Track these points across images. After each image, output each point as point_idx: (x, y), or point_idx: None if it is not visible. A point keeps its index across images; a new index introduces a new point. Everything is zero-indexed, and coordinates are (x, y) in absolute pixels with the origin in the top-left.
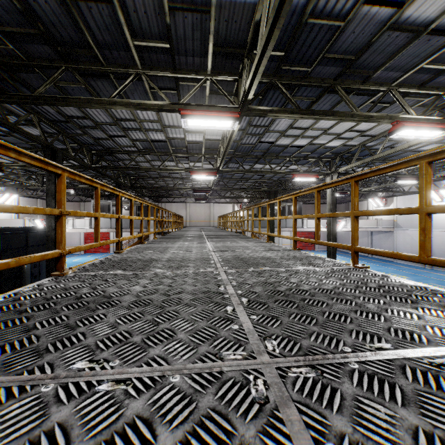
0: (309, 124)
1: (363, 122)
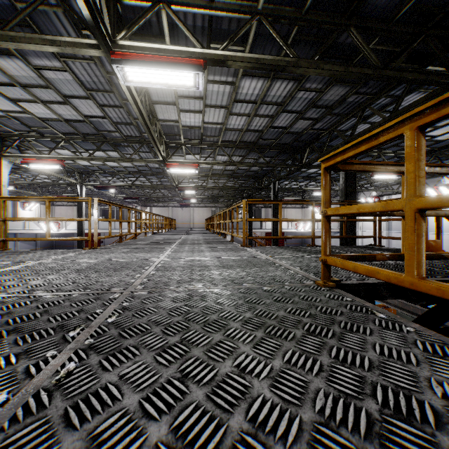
0: None
1: None
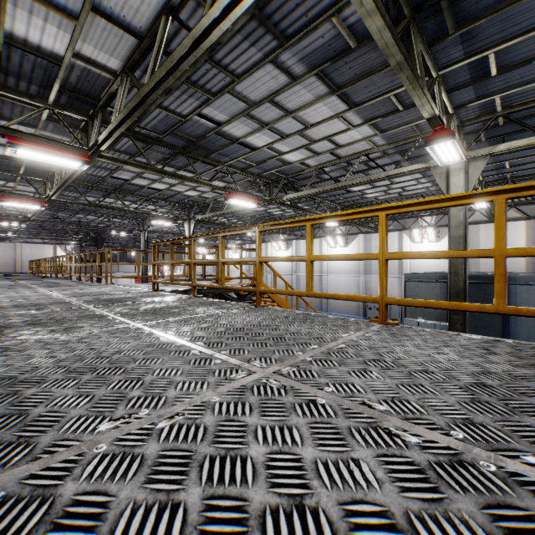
0: (112, 201)
1: (149, 206)
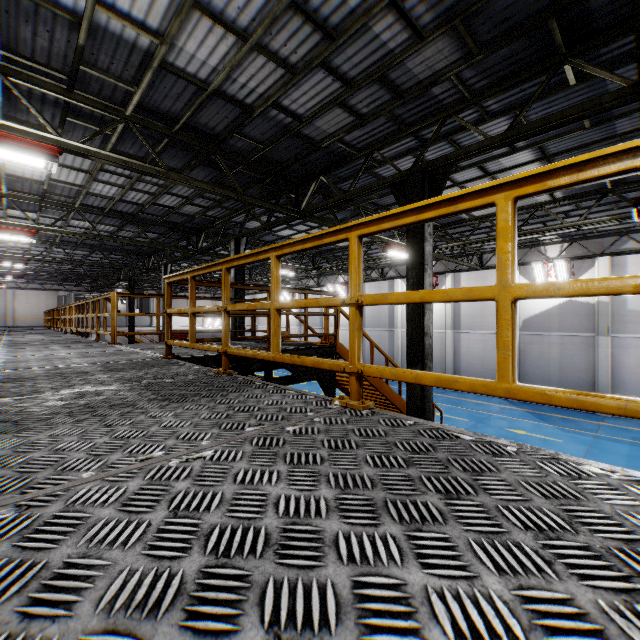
0: None
1: None
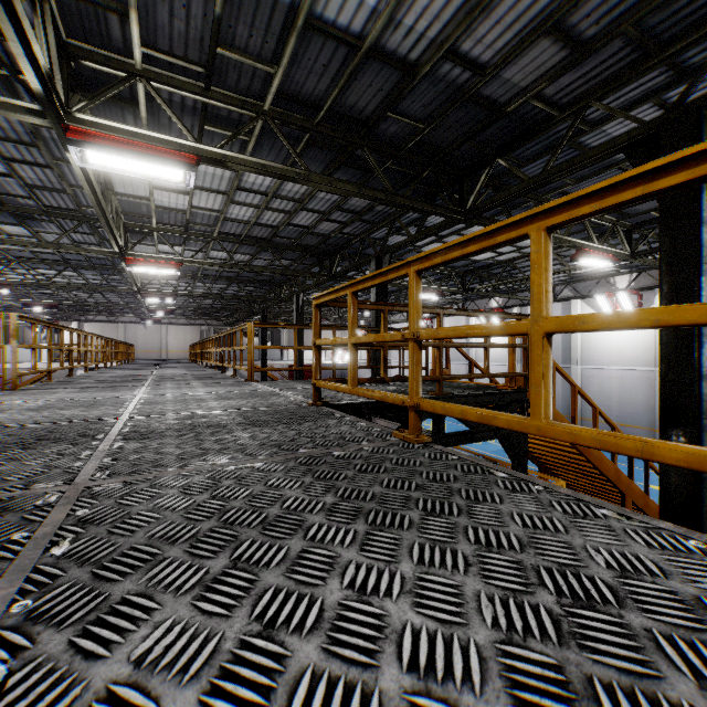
0: None
1: None
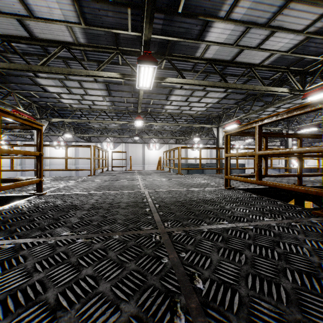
0: None
1: None
